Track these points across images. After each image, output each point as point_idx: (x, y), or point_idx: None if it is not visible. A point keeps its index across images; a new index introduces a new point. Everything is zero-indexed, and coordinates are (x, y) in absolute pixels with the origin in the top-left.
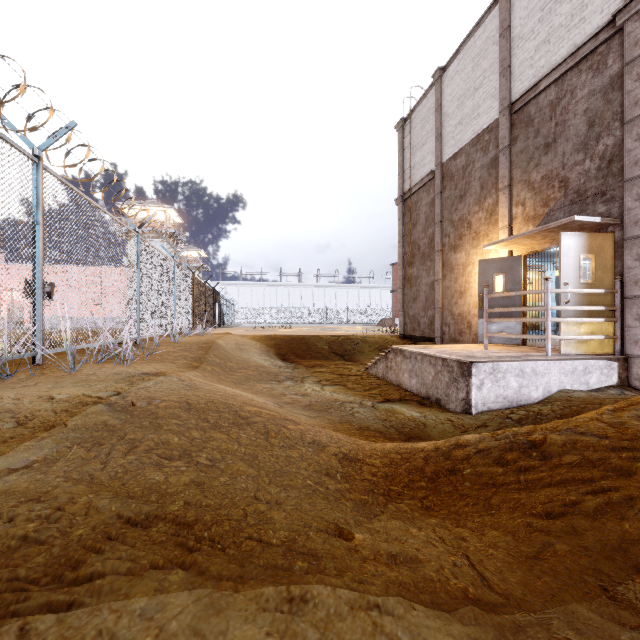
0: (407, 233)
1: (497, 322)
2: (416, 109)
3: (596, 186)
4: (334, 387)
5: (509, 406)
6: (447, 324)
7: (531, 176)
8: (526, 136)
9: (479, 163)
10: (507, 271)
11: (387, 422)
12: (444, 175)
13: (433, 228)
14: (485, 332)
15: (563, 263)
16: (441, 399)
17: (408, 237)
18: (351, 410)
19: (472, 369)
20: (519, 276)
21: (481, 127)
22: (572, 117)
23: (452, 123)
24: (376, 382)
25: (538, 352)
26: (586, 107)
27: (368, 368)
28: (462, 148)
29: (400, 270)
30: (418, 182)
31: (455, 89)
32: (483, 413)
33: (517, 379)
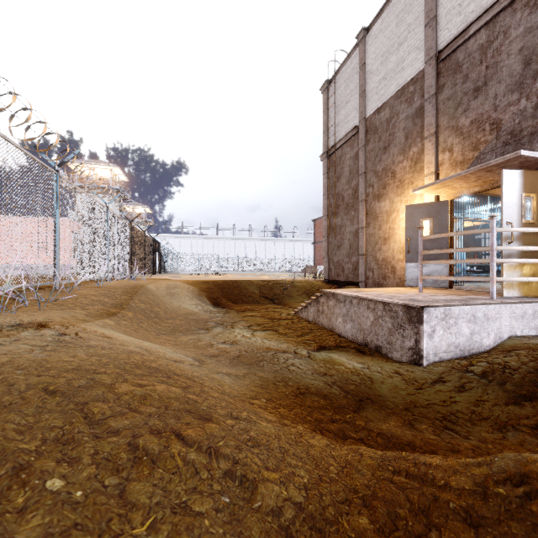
0: (332, 185)
1: (424, 266)
2: (340, 70)
3: (533, 125)
4: (265, 333)
5: (461, 355)
6: (371, 269)
7: (459, 121)
8: (454, 83)
9: (403, 114)
10: (434, 216)
11: (328, 377)
12: (368, 129)
13: (357, 179)
14: (420, 275)
15: (505, 201)
16: (382, 347)
17: (332, 189)
18: (285, 362)
19: (423, 315)
20: (446, 220)
21: (406, 79)
22: (505, 58)
23: (376, 79)
24: (308, 326)
25: (476, 295)
26: (521, 45)
27: (298, 312)
28: (386, 102)
29: (325, 220)
30: (342, 138)
31: (379, 47)
32: (435, 364)
33: (469, 325)
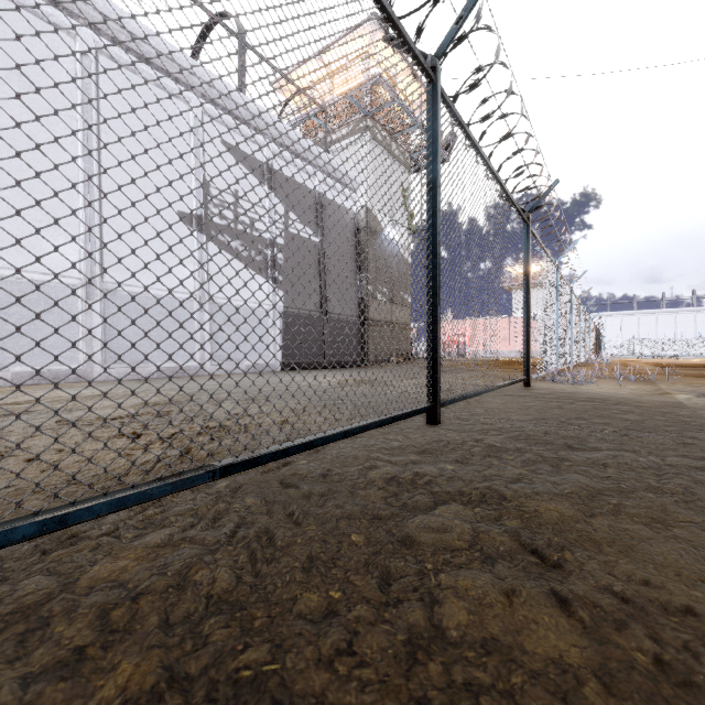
0: None
1: None
2: None
3: None
4: None
5: None
6: None
7: None
8: None
9: None
10: None
11: None
12: None
13: None
14: None
15: None
16: None
17: None
18: None
19: None
20: None
21: None
22: None
23: None
24: None
25: None
26: None
27: None
28: None
29: None
30: None
31: None
32: None
33: None
